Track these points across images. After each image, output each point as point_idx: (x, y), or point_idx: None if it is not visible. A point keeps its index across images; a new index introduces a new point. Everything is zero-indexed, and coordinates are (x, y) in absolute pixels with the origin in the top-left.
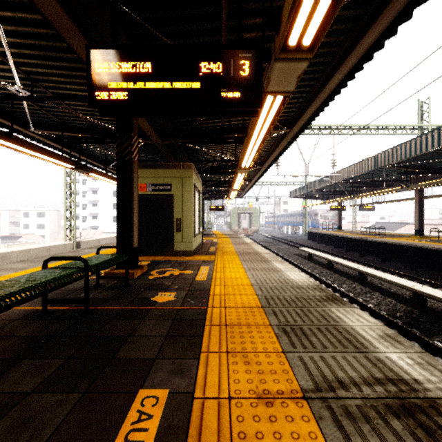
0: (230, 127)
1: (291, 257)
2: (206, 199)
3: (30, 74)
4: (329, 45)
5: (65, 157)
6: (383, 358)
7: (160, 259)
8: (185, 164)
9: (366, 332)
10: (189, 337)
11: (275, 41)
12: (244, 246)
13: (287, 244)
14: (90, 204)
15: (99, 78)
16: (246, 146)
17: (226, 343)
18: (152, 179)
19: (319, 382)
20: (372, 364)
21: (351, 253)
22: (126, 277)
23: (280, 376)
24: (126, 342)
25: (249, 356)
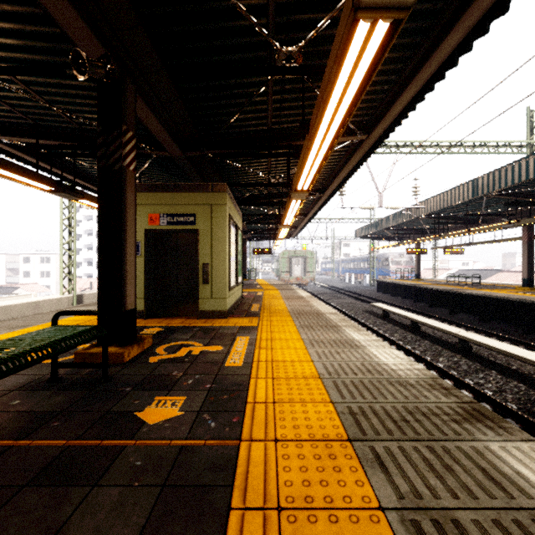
0: (280, 132)
1: (360, 315)
2: (249, 239)
3: None
4: None
5: (37, 174)
6: None
7: (178, 323)
8: (215, 185)
9: None
10: None
11: None
12: (299, 301)
13: (352, 297)
14: None
15: None
16: (307, 150)
17: None
18: (168, 207)
19: None
20: None
21: (436, 309)
22: (102, 366)
23: None
24: None
25: None
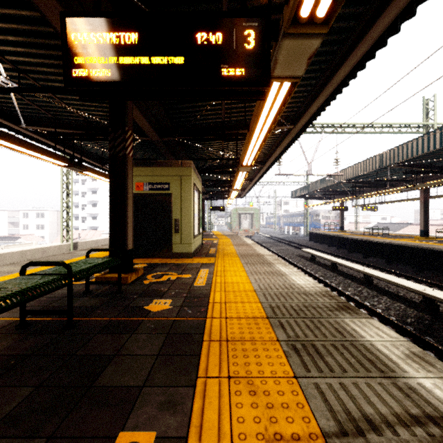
0: (231, 123)
1: (293, 258)
2: (207, 199)
3: (17, 64)
4: (338, 32)
5: (57, 155)
6: (416, 386)
7: (157, 261)
8: (184, 162)
9: (389, 350)
10: (184, 356)
11: (284, 13)
12: (246, 247)
13: (289, 245)
14: (90, 205)
15: (77, 52)
16: (248, 142)
17: (227, 365)
18: (150, 178)
19: (343, 421)
20: (404, 394)
21: (354, 254)
22: (118, 283)
23: (293, 412)
24: (110, 364)
25: (255, 383)
